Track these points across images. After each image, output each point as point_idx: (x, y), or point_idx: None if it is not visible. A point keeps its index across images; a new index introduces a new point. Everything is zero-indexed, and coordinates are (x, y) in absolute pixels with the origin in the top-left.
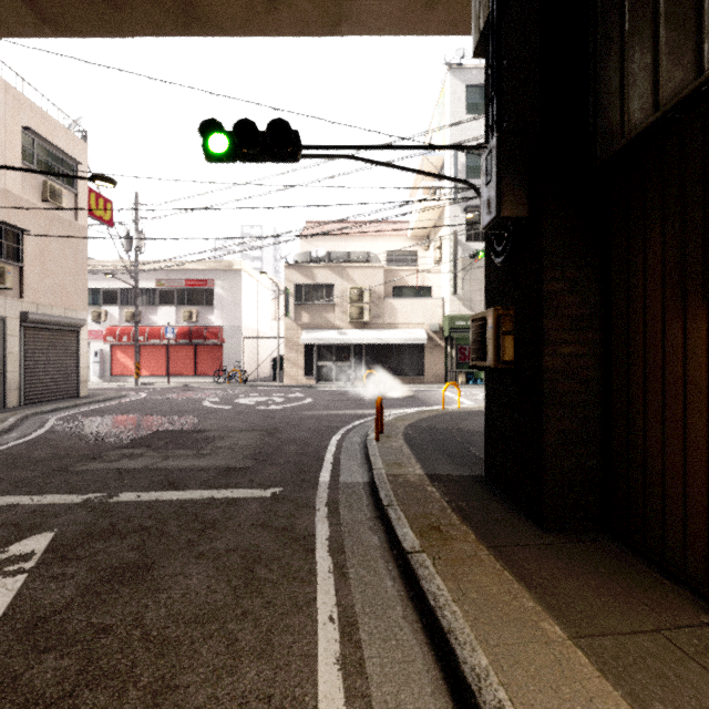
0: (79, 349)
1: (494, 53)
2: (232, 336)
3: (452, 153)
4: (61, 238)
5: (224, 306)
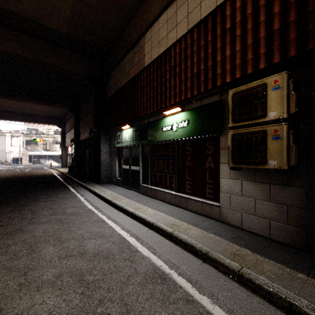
0: None
1: (61, 136)
2: (2, 152)
3: None
4: None
5: None
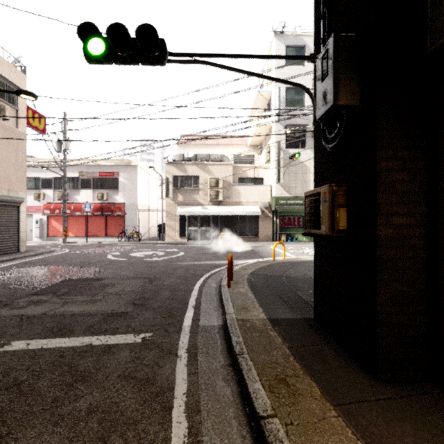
0: (19, 219)
1: None
2: (130, 210)
3: (277, 90)
4: (5, 140)
5: (125, 190)
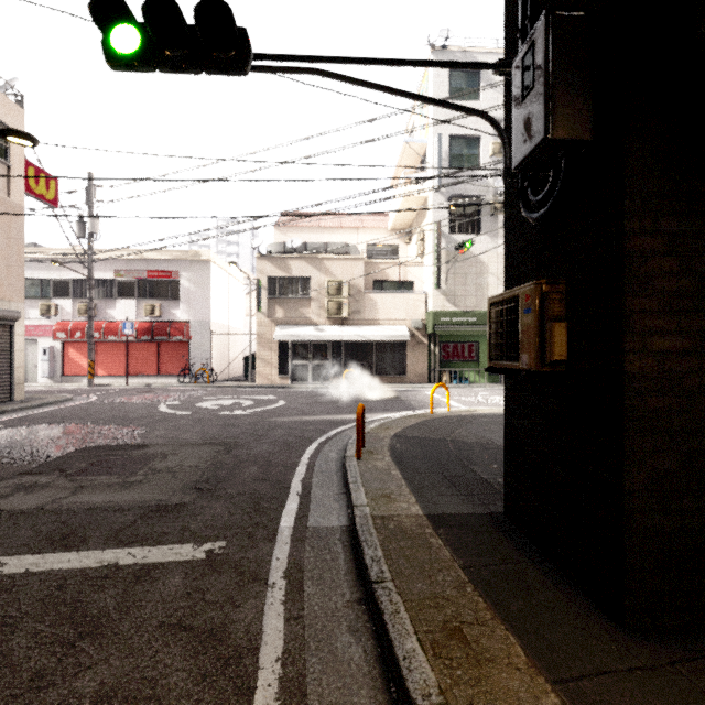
0: (12, 346)
1: None
2: (199, 332)
3: (436, 139)
4: None
5: (190, 299)
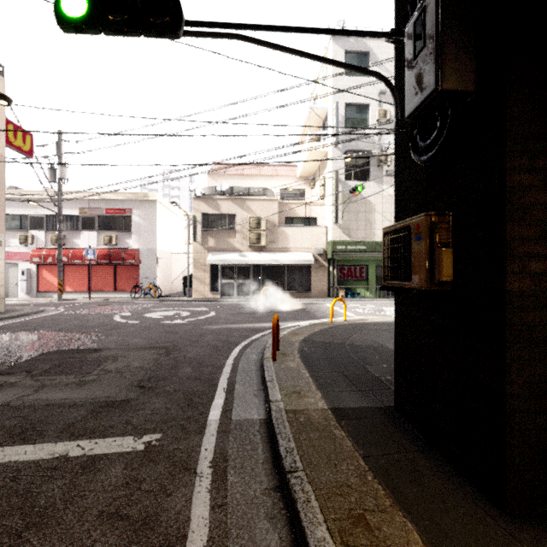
0: None
1: None
2: (147, 257)
3: (334, 106)
4: None
5: (140, 231)
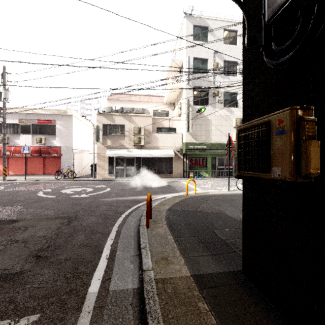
0: None
1: None
2: (66, 152)
3: (187, 59)
4: None
5: (61, 135)
